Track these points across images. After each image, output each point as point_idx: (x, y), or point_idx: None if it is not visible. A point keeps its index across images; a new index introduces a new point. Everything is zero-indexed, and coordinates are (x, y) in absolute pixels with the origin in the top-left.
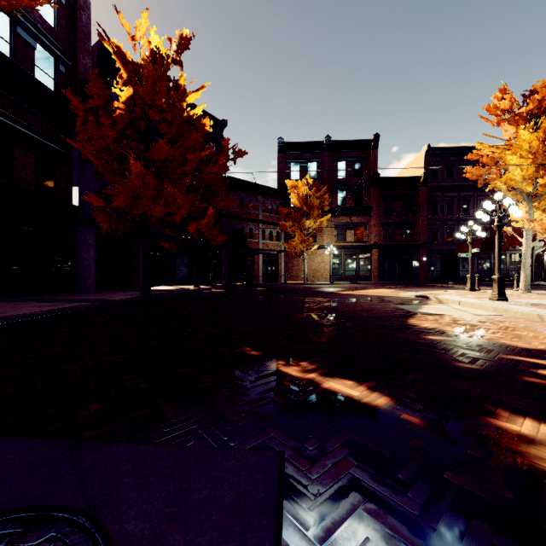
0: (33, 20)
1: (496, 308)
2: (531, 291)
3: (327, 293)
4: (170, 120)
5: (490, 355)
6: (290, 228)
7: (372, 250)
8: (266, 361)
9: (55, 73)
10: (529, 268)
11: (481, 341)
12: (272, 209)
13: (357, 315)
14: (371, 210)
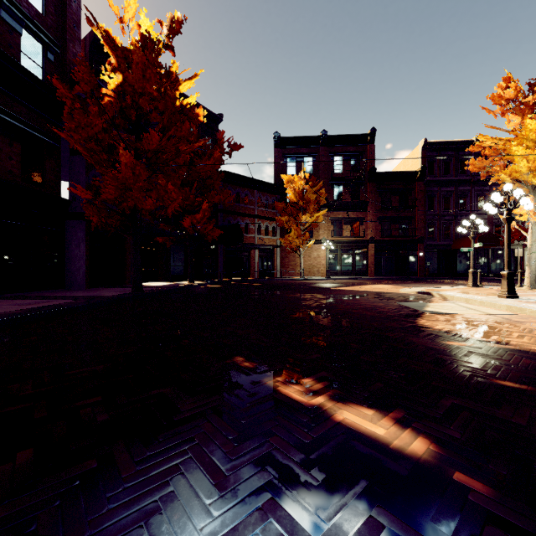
0: (19, 5)
1: (510, 306)
2: None
3: (324, 289)
4: (161, 109)
5: (530, 368)
6: (286, 223)
7: (368, 245)
8: (262, 376)
9: (43, 61)
10: (534, 263)
11: (510, 348)
12: (268, 204)
13: (360, 314)
14: (368, 205)
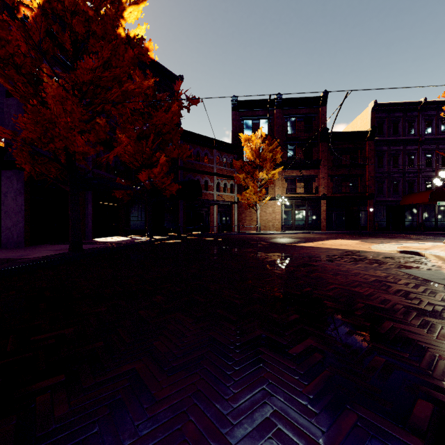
0: None
1: None
2: None
3: (287, 246)
4: (100, 34)
5: None
6: (243, 180)
7: (321, 201)
8: None
9: None
10: None
11: None
12: (226, 163)
13: (378, 300)
14: (320, 163)
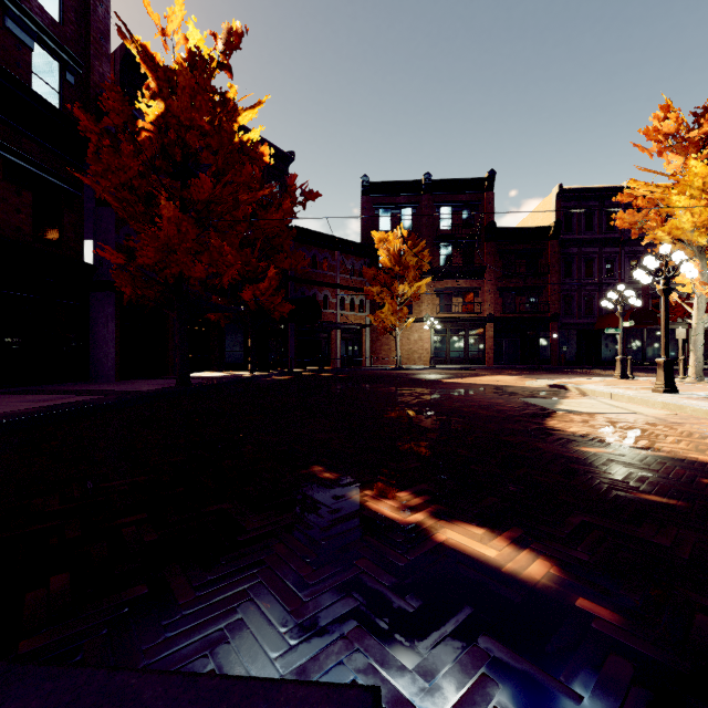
0: (30, 12)
1: (666, 404)
2: (704, 379)
3: (427, 382)
4: (215, 147)
5: (684, 479)
6: (378, 295)
7: (486, 324)
8: (346, 490)
9: (61, 85)
10: (701, 348)
11: (661, 456)
12: (354, 270)
13: (472, 413)
14: (485, 271)
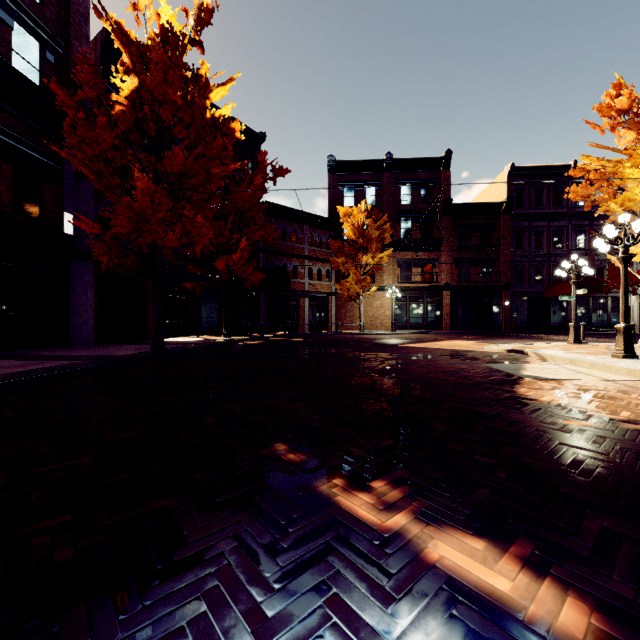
0: None
1: (631, 370)
2: None
3: (390, 347)
4: (187, 122)
5: None
6: (343, 265)
7: (443, 292)
8: (312, 477)
9: (41, 63)
10: None
11: None
12: (321, 242)
13: (439, 380)
14: (442, 243)
